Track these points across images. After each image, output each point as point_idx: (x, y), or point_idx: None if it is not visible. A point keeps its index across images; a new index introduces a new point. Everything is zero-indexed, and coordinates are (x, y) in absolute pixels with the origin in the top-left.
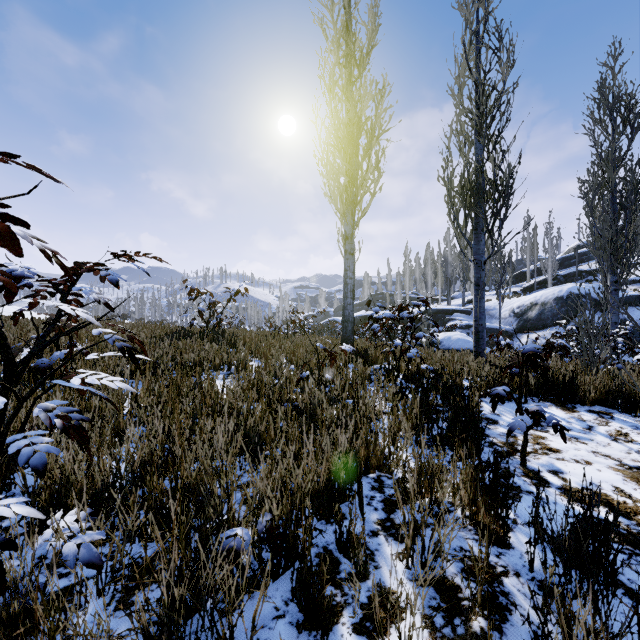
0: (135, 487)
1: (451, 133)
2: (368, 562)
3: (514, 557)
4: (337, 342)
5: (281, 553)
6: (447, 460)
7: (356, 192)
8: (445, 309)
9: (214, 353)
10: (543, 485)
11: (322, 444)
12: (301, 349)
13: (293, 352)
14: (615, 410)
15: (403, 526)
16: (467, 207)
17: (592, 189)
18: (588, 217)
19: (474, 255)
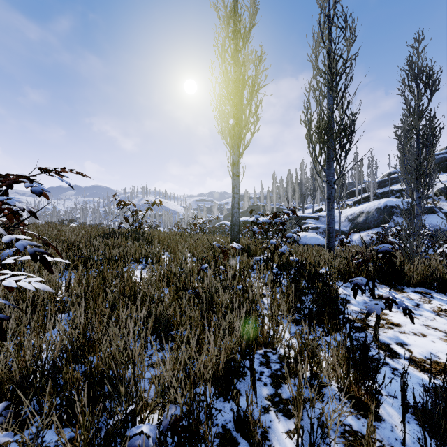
0: (57, 371)
1: (310, 88)
2: (264, 446)
3: (386, 430)
4: (227, 240)
5: (185, 446)
6: (317, 335)
7: (241, 130)
8: (301, 216)
9: (135, 249)
10: (395, 356)
11: (220, 331)
12: (201, 245)
13: (195, 248)
14: (432, 290)
15: (293, 409)
16: (322, 142)
17: (404, 133)
18: (400, 152)
19: (327, 177)
